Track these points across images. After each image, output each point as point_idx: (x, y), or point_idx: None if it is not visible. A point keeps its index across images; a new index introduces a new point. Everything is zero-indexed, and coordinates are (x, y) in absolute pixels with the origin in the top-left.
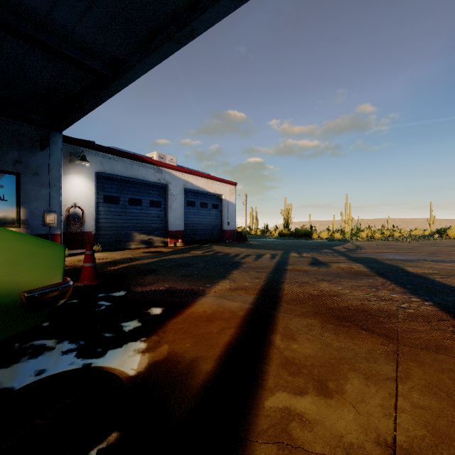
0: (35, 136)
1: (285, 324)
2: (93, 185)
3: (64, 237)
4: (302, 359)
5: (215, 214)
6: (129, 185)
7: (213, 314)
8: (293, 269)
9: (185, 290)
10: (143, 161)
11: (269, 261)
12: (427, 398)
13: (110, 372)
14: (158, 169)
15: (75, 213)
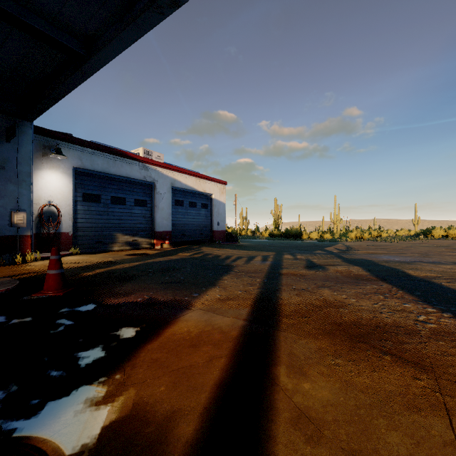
0: (1, 125)
1: (288, 348)
2: (70, 181)
3: (36, 238)
4: (319, 409)
5: (205, 214)
6: (112, 182)
7: (199, 336)
8: (289, 273)
9: (167, 301)
10: (127, 156)
11: (261, 264)
12: None
13: (38, 447)
14: (144, 166)
15: (49, 212)
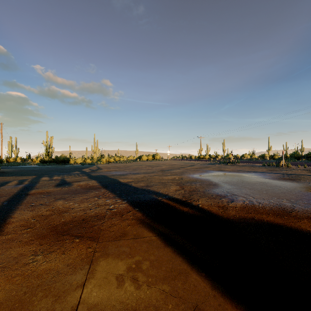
0: None
1: None
2: None
3: None
4: None
5: None
6: None
7: None
8: (37, 192)
9: None
10: None
11: (13, 188)
12: (102, 291)
13: None
14: None
15: None
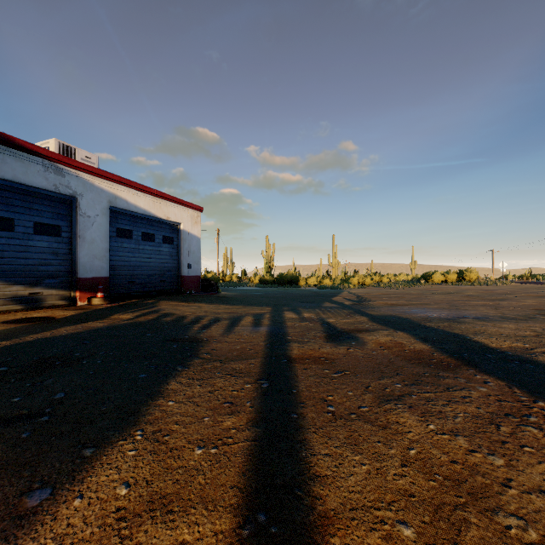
0: None
1: None
2: None
3: None
4: None
5: (169, 252)
6: None
7: None
8: (305, 355)
9: None
10: (17, 146)
11: (253, 333)
12: None
13: None
14: (54, 167)
15: None
